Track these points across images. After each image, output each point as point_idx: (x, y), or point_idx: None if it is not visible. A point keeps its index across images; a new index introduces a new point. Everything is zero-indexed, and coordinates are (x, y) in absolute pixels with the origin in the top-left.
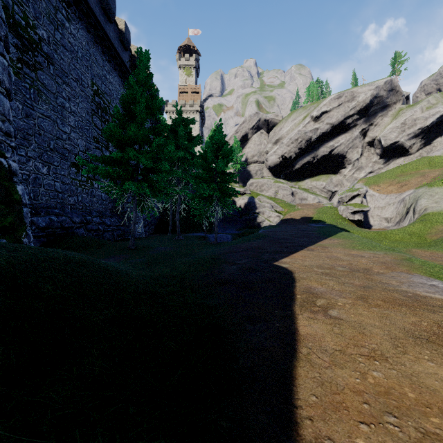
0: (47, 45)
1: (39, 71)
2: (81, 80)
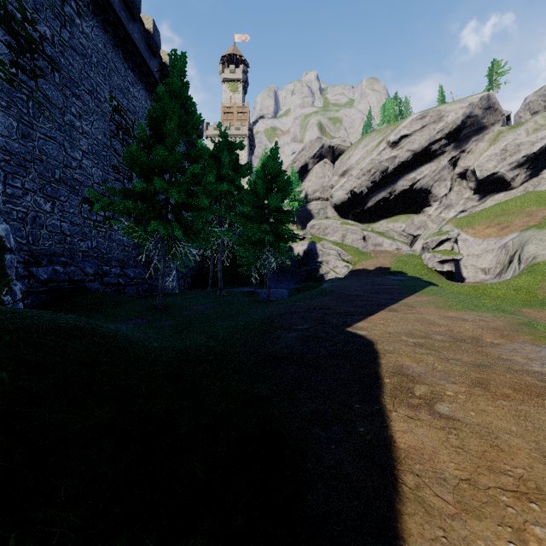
0: (51, 46)
1: (41, 79)
2: (96, 93)
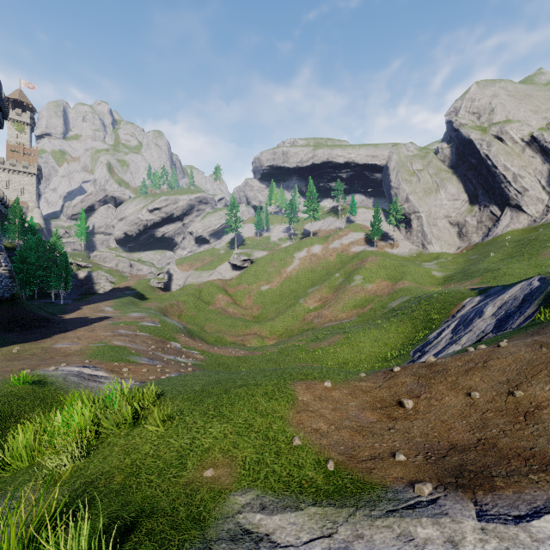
0: None
1: None
2: None
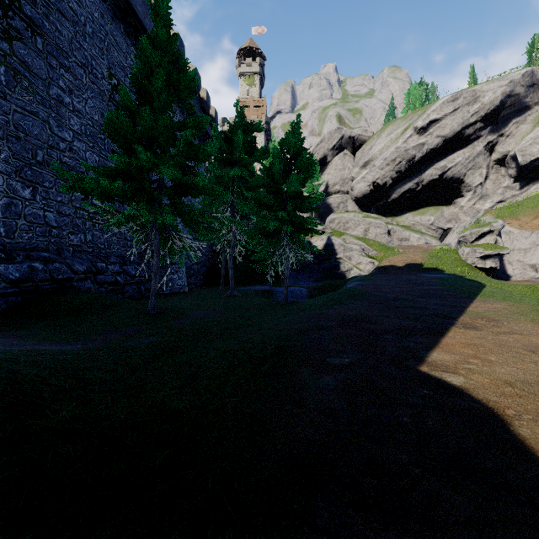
0: (31, 5)
1: (17, 42)
2: (91, 67)
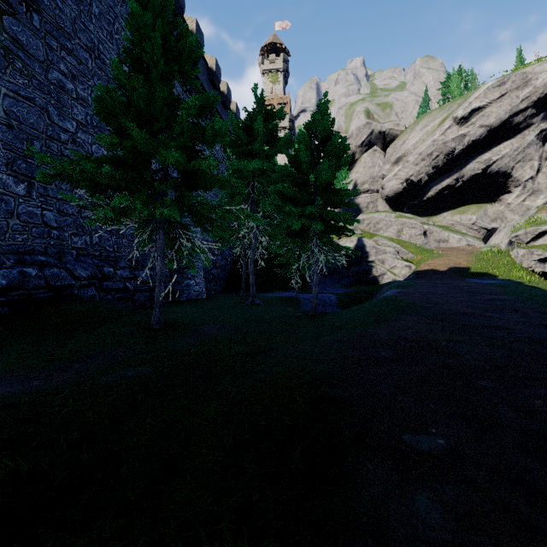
0: None
1: (8, 17)
2: (98, 52)
